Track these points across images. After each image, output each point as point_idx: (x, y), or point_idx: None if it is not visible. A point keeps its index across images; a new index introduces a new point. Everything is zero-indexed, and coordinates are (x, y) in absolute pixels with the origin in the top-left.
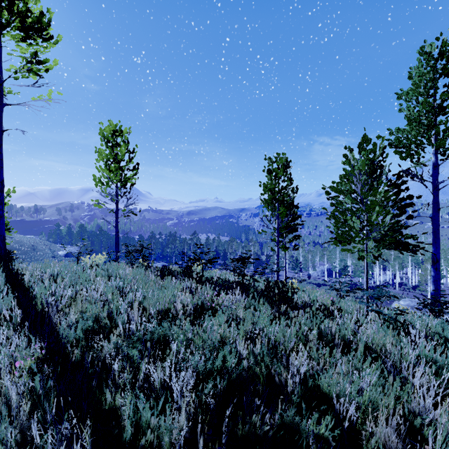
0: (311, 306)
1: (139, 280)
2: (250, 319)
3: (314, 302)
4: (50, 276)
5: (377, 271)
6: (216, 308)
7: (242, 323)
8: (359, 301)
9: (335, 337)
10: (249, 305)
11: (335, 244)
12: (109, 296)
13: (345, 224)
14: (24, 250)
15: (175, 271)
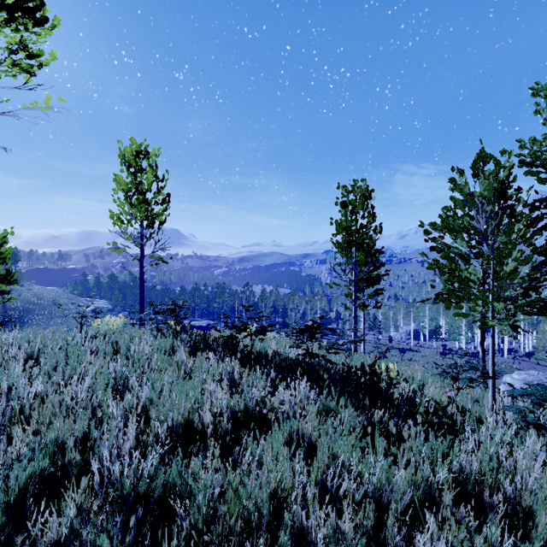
0: (411, 398)
1: (160, 358)
2: (326, 448)
3: (417, 394)
4: (27, 354)
5: (479, 334)
6: (269, 416)
7: (312, 445)
8: (475, 385)
9: (483, 487)
10: (322, 407)
11: (447, 307)
12: (101, 394)
13: (454, 276)
14: (43, 305)
15: (213, 342)
